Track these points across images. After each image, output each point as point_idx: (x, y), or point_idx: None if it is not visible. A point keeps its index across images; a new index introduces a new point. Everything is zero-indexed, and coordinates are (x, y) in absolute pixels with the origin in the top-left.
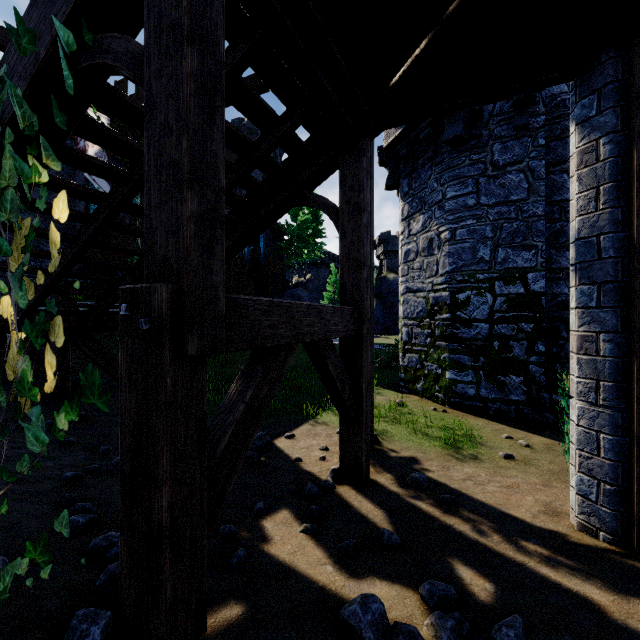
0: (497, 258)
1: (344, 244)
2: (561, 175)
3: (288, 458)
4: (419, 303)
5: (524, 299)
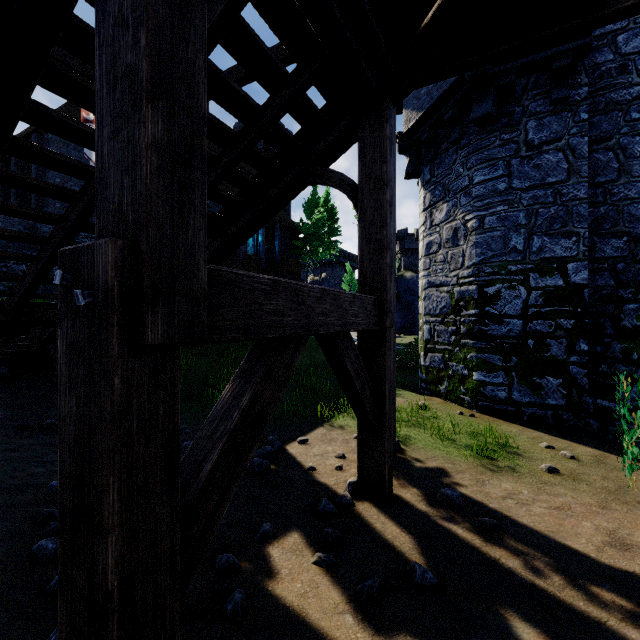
0: (532, 247)
1: (364, 225)
2: (606, 153)
3: (300, 467)
4: (442, 298)
5: (563, 292)
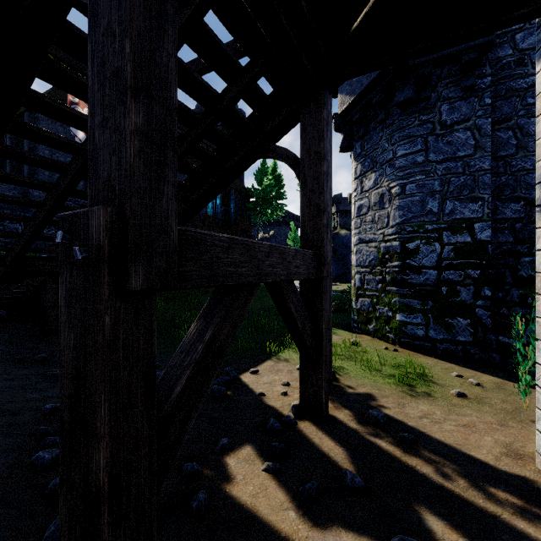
0: (445, 210)
1: (305, 192)
2: (506, 132)
3: (252, 393)
4: (371, 252)
5: (471, 247)
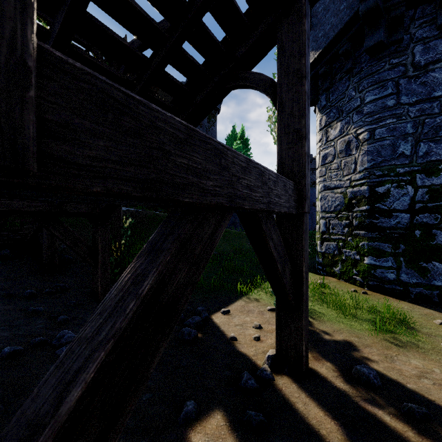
0: (418, 152)
1: (282, 117)
2: None
3: (223, 336)
4: (336, 198)
5: None
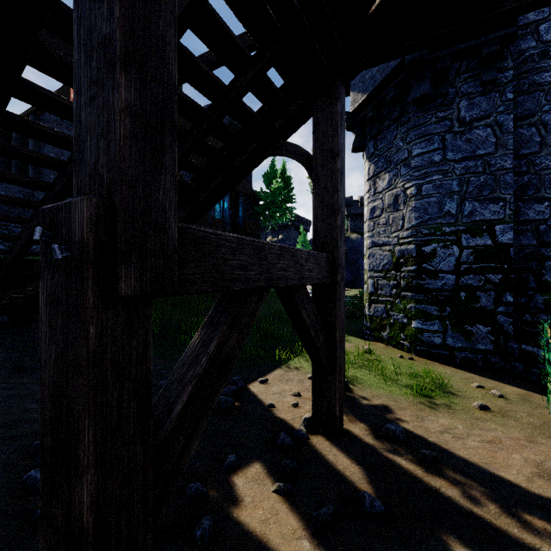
0: (464, 211)
1: (317, 190)
2: (529, 129)
3: (261, 404)
4: (385, 256)
5: (491, 251)
